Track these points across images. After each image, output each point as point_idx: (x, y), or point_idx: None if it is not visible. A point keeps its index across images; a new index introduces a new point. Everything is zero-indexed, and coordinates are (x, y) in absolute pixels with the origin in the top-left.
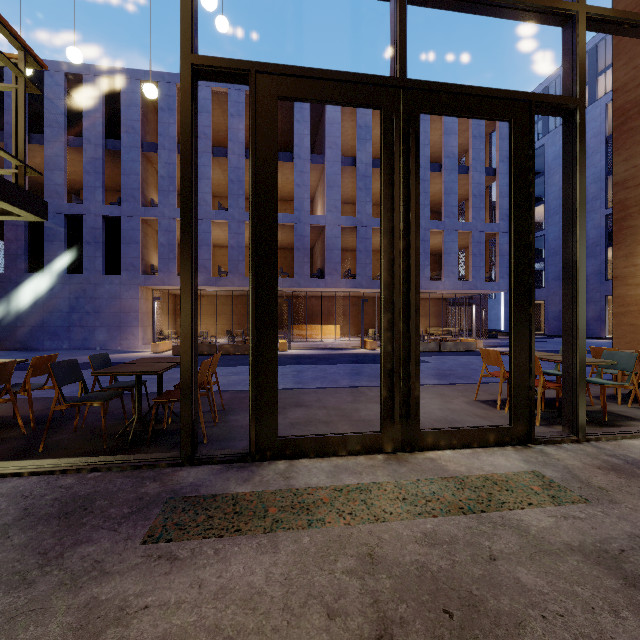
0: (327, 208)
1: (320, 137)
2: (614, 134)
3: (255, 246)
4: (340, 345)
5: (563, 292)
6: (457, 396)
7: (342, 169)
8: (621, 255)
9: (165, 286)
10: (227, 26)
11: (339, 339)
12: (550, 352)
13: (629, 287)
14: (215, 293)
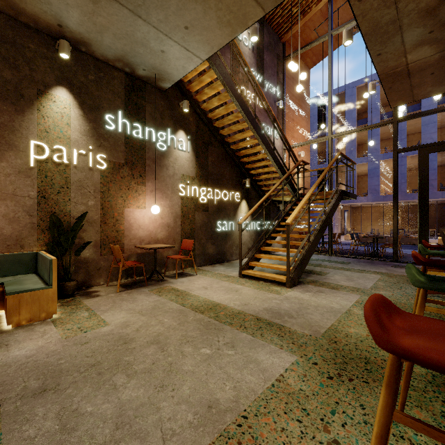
0: None
1: None
2: None
3: (419, 200)
4: None
5: None
6: None
7: None
8: None
9: (349, 203)
10: (404, 108)
11: None
12: None
13: None
14: (380, 205)
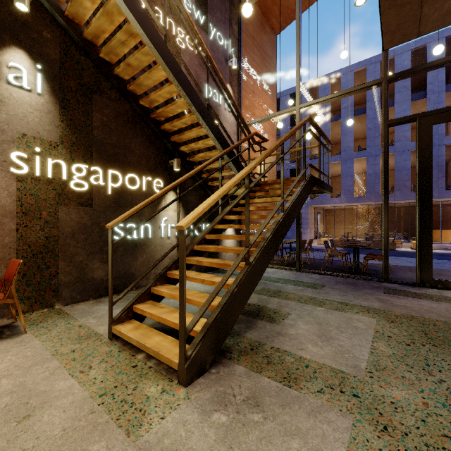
0: None
1: None
2: None
3: (419, 193)
4: None
5: None
6: None
7: None
8: None
9: (322, 205)
10: None
11: None
12: None
13: None
14: (353, 207)
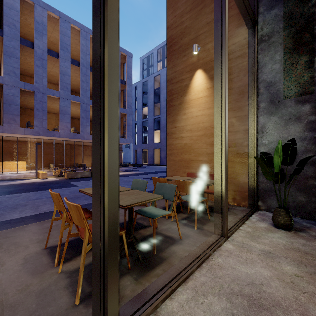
0: (5, 71)
1: (2, 17)
2: (167, 52)
3: None
4: (18, 176)
5: (93, 114)
6: (30, 244)
7: (22, 47)
8: (170, 121)
9: None
10: None
11: (24, 171)
12: (147, 173)
13: (173, 139)
14: None
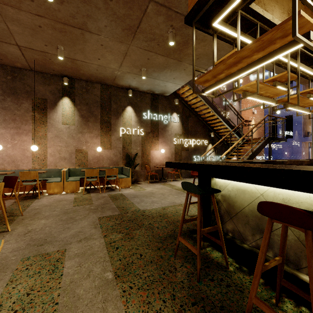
0: None
1: None
2: None
3: None
4: None
5: None
6: None
7: None
8: None
9: None
10: None
11: None
12: None
13: None
14: None
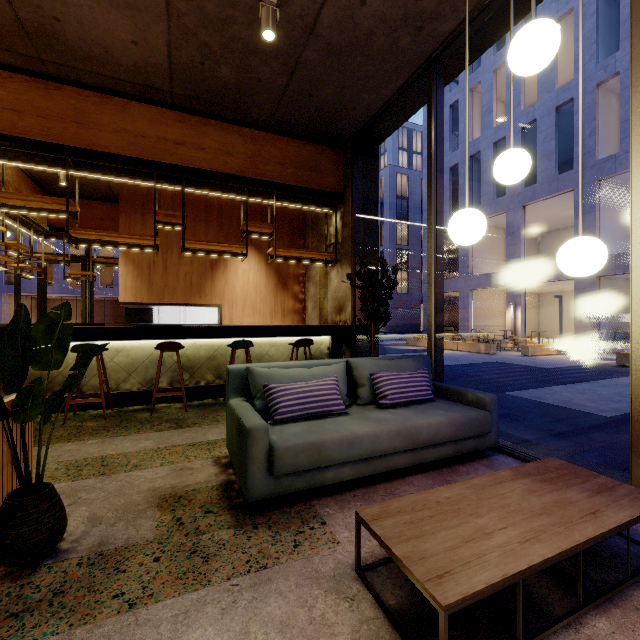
0: None
1: None
2: None
3: (39, 301)
4: None
5: None
6: None
7: None
8: None
9: (27, 293)
10: None
11: None
12: None
13: None
14: (78, 298)
